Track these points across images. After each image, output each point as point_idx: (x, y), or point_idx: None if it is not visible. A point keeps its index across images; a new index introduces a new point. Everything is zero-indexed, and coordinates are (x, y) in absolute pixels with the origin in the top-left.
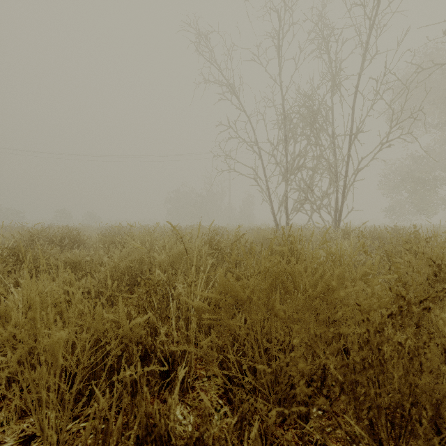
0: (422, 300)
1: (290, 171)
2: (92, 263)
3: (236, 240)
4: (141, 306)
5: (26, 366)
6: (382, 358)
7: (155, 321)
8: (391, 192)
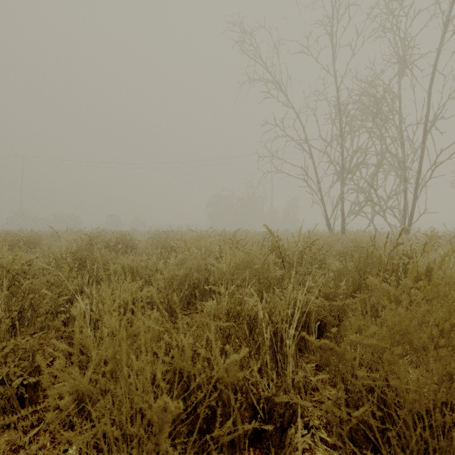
0: None
1: (348, 169)
2: (148, 269)
3: (306, 248)
4: (223, 330)
5: (107, 421)
6: None
7: (248, 355)
8: None
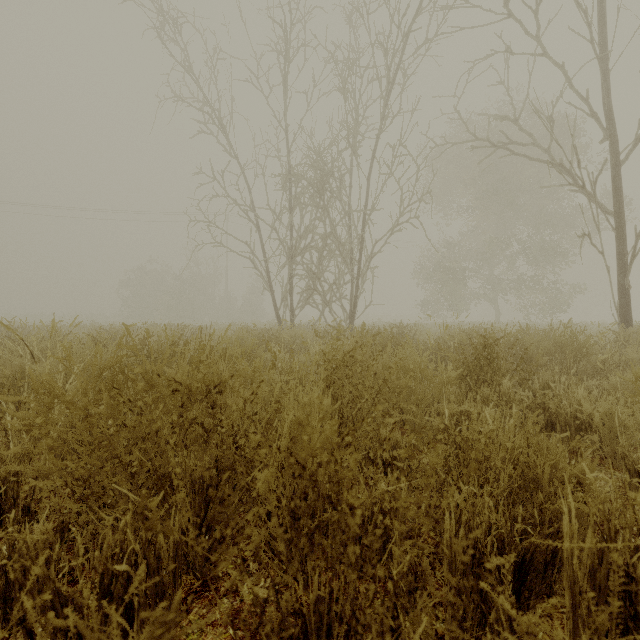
0: (215, 386)
1: (295, 252)
2: None
3: (173, 343)
4: None
5: None
6: (156, 434)
7: None
8: (426, 283)
